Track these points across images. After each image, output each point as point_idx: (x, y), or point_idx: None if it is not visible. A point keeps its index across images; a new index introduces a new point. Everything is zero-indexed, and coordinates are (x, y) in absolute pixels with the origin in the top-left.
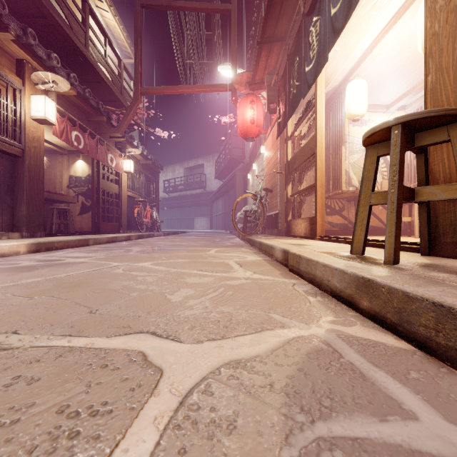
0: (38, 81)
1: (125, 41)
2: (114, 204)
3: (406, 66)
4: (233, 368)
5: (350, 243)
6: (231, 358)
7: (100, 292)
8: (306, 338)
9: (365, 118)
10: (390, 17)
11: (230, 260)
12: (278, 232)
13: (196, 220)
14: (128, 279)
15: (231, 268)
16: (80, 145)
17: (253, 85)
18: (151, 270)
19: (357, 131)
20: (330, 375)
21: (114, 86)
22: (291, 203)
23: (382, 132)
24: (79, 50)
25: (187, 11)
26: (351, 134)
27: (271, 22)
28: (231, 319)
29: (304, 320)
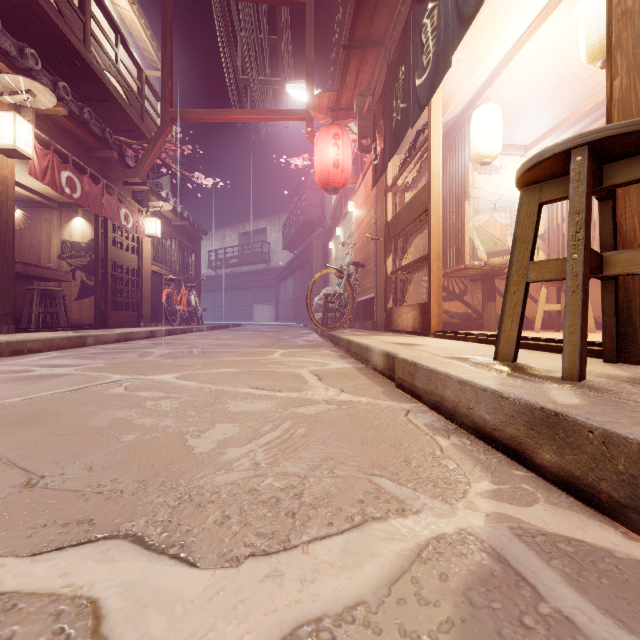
0: (4, 89)
1: (148, 43)
2: (131, 284)
3: (555, 89)
4: None
5: (484, 341)
6: (300, 613)
7: (67, 434)
8: (454, 542)
9: (495, 163)
10: (537, 11)
11: (303, 370)
12: (374, 325)
13: (255, 308)
14: (129, 406)
15: (305, 383)
16: (75, 193)
17: (338, 111)
18: (174, 387)
19: (484, 182)
20: None
21: (131, 107)
22: (393, 283)
23: (552, 161)
24: (74, 49)
25: (241, 0)
26: (477, 186)
27: (364, 16)
28: (302, 493)
29: (440, 493)
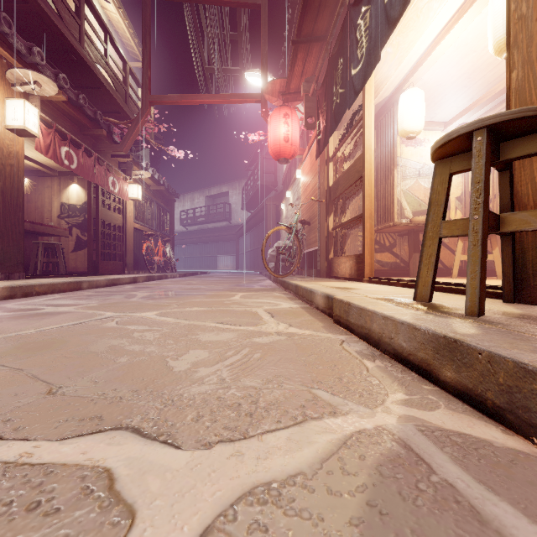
0: (16, 81)
1: (131, 40)
2: (117, 238)
3: (469, 75)
4: (258, 504)
5: (408, 286)
6: (256, 479)
7: (74, 357)
8: (372, 435)
9: (420, 137)
10: (453, 12)
11: (258, 309)
12: (318, 273)
13: (219, 258)
14: (121, 336)
15: (260, 319)
16: (72, 164)
17: (288, 95)
18: (155, 322)
19: (410, 153)
20: (422, 514)
21: (117, 93)
22: (333, 237)
23: (459, 140)
24: (72, 46)
25: (207, 3)
26: (404, 156)
27: (309, 16)
28: (258, 400)
29: (364, 401)
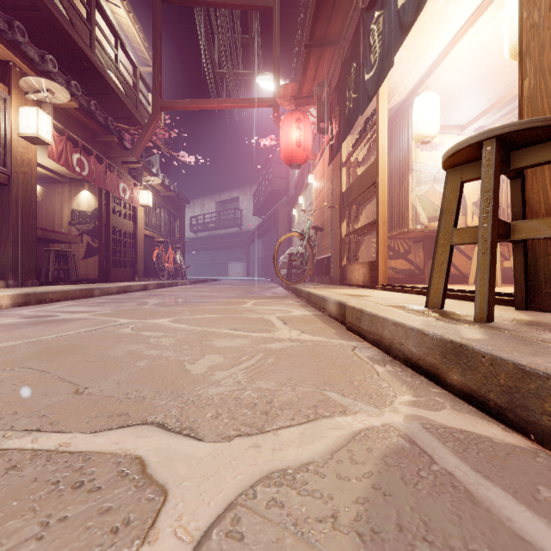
0: (29, 88)
1: (141, 45)
2: (128, 245)
3: (486, 77)
4: (275, 486)
5: (422, 293)
6: (272, 466)
7: (95, 361)
8: (379, 431)
9: (435, 141)
10: (468, 15)
11: (271, 316)
12: (330, 280)
13: (229, 265)
14: (137, 342)
15: (273, 326)
16: (83, 171)
17: (300, 99)
18: (169, 329)
19: (426, 157)
20: (421, 495)
21: (128, 98)
22: (346, 244)
23: (469, 149)
24: (83, 52)
25: (218, 7)
26: (419, 160)
27: (322, 20)
28: (273, 401)
29: (373, 402)
